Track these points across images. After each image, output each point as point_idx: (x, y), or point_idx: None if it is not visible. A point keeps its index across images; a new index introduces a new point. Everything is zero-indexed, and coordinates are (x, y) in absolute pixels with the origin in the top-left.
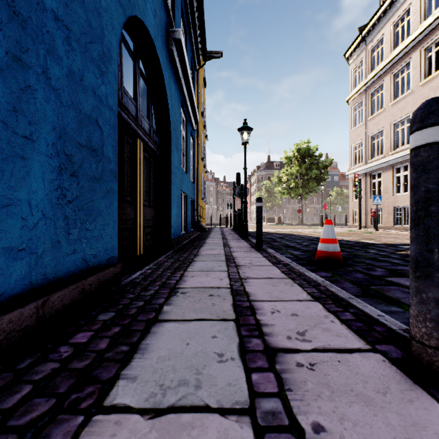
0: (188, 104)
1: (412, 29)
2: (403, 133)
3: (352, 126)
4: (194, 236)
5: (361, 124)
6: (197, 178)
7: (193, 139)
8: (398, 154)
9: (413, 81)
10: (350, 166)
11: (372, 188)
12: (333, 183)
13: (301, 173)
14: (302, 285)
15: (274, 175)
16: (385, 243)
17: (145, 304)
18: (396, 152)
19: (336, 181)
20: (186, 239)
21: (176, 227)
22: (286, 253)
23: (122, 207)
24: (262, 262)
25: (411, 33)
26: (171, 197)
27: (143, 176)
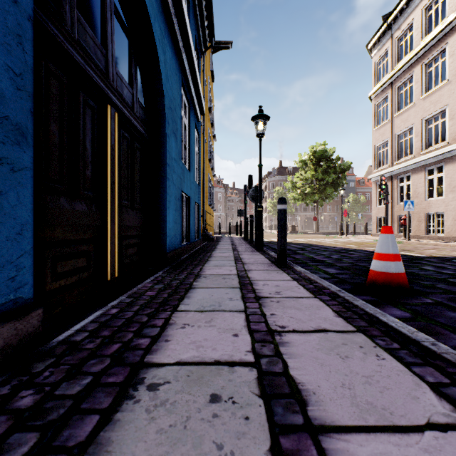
0: (190, 85)
1: (449, 10)
2: (430, 133)
3: (376, 124)
4: (199, 247)
5: (386, 122)
6: (203, 179)
7: (198, 133)
8: (432, 154)
9: (449, 69)
10: (373, 168)
11: (399, 192)
12: (348, 189)
13: (317, 178)
14: (398, 353)
15: (286, 181)
16: (432, 256)
17: (34, 448)
18: (429, 151)
19: (352, 187)
20: (188, 251)
21: (174, 236)
22: (318, 271)
23: (73, 205)
24: (295, 290)
25: (447, 16)
26: (166, 196)
27: (118, 163)
